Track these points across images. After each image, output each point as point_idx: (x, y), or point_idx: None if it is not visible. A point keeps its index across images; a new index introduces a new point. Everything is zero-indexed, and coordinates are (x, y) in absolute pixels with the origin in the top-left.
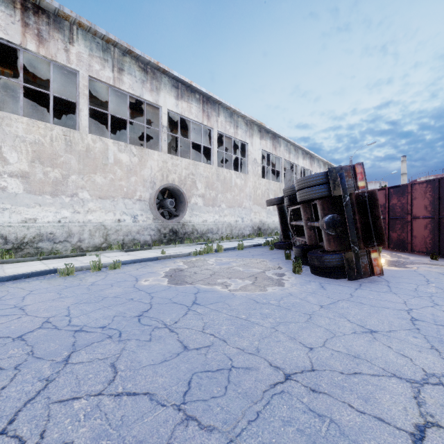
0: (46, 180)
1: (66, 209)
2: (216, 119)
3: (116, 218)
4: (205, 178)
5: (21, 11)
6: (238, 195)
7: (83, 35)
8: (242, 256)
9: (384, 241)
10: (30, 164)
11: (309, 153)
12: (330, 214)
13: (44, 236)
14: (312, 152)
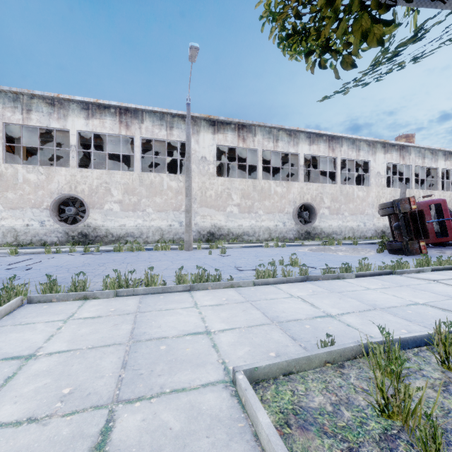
0: (246, 206)
1: (253, 220)
2: (340, 149)
3: (275, 224)
4: (330, 195)
5: (237, 131)
6: (360, 205)
7: (260, 130)
8: (353, 247)
9: (428, 236)
10: (240, 199)
11: None
12: (397, 222)
13: (245, 233)
14: None
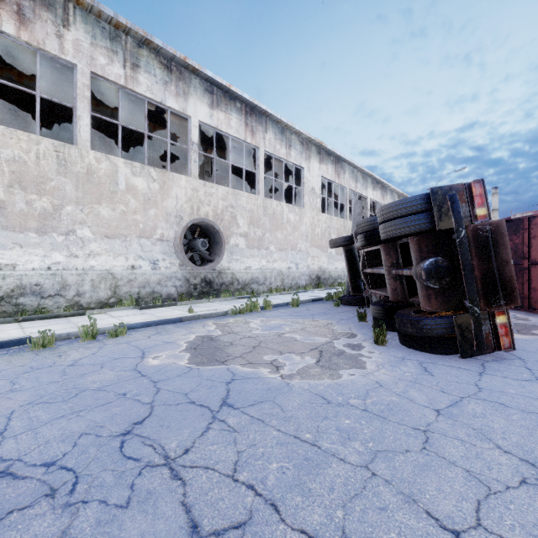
0: (29, 211)
1: (58, 251)
2: (263, 136)
3: (129, 263)
4: (249, 212)
5: None
6: (291, 235)
7: (83, 17)
8: (298, 316)
9: (516, 297)
10: (7, 189)
11: (381, 182)
12: (431, 258)
13: (27, 289)
14: (384, 181)
